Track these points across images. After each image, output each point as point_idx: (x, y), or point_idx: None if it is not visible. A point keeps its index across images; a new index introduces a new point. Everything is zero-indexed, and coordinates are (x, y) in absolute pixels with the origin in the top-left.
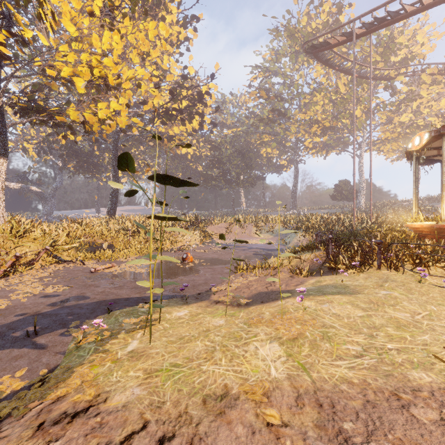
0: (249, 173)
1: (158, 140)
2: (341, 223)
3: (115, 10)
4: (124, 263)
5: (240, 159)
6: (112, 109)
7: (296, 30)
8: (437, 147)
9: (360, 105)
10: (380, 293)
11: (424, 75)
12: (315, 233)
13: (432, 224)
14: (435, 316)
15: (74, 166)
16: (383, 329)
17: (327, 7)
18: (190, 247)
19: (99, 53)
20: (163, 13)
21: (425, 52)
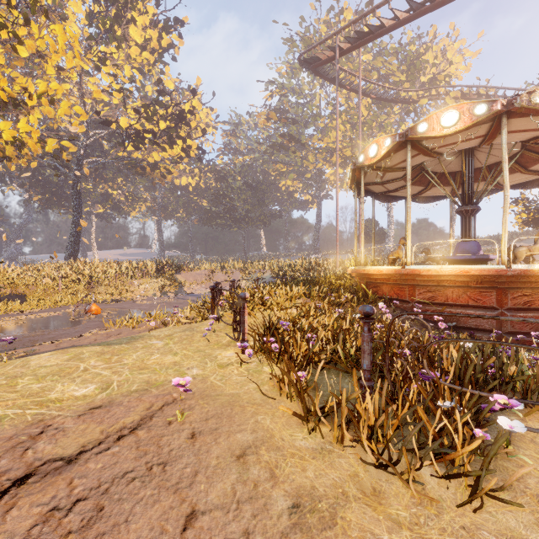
0: (262, 210)
1: (139, 169)
2: (321, 269)
3: (15, 9)
4: (11, 316)
5: (250, 193)
6: (22, 129)
7: (313, 40)
8: (375, 182)
9: (383, 131)
10: (146, 343)
11: (448, 99)
12: (231, 280)
13: (352, 269)
14: (126, 365)
15: (41, 199)
16: (19, 378)
17: (350, 16)
18: (140, 297)
19: (21, 60)
20: (135, 14)
21: (457, 72)
